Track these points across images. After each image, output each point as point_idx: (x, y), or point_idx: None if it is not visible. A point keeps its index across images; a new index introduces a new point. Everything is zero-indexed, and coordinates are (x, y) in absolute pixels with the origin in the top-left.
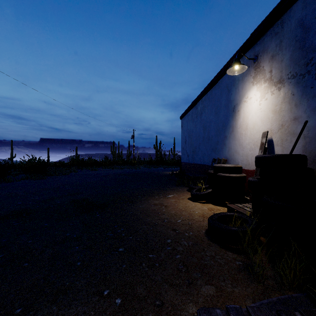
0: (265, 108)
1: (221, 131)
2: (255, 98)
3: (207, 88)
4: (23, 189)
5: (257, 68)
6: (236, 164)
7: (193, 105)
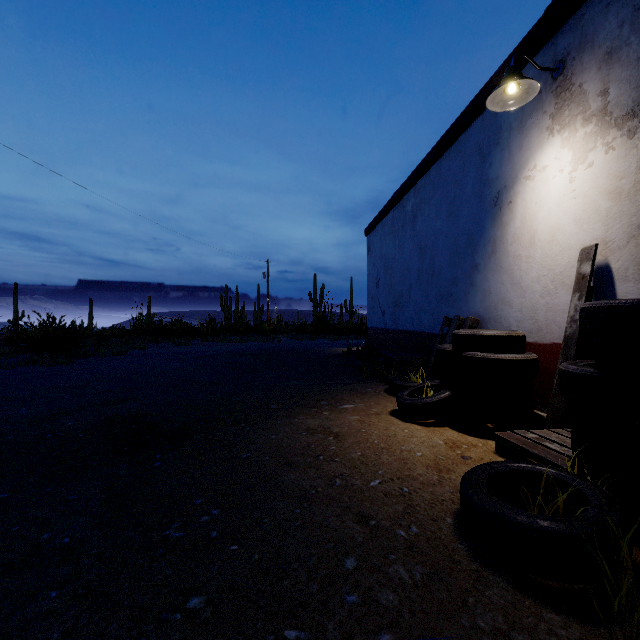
0: (588, 187)
1: (464, 253)
2: (557, 168)
3: (429, 158)
4: (4, 388)
5: (564, 92)
6: (504, 329)
7: (396, 202)
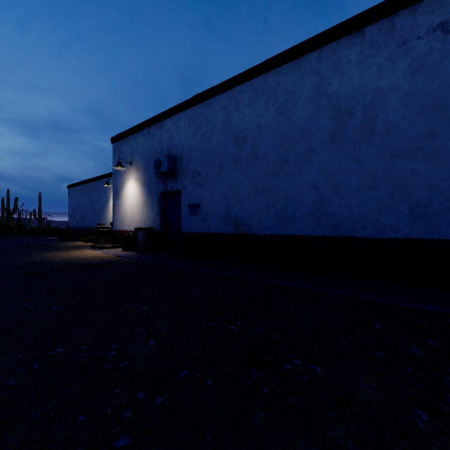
0: None
1: (102, 208)
2: None
3: (94, 179)
4: None
5: None
6: (109, 226)
7: (83, 184)
